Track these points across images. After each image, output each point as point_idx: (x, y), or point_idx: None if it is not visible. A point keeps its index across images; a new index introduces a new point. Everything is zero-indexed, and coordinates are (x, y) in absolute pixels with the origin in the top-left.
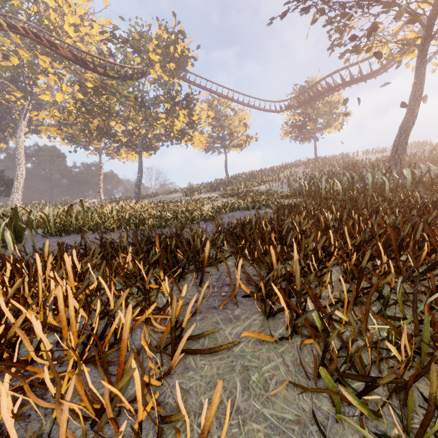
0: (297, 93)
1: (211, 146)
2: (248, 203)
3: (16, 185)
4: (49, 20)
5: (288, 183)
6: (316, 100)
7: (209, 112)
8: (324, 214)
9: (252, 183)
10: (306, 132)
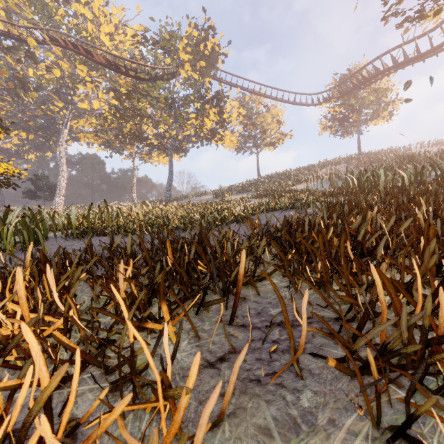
0: (337, 83)
1: (243, 146)
2: (285, 202)
3: (58, 189)
4: (87, 31)
5: (330, 181)
6: (360, 88)
7: (240, 109)
8: (405, 211)
9: (287, 182)
10: (348, 125)
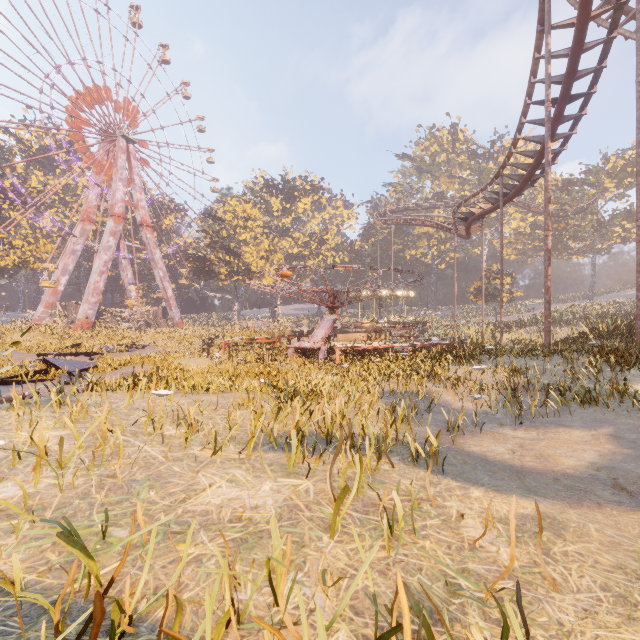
0: None
1: None
2: None
3: None
4: None
5: None
6: None
7: None
8: None
9: None
10: None
